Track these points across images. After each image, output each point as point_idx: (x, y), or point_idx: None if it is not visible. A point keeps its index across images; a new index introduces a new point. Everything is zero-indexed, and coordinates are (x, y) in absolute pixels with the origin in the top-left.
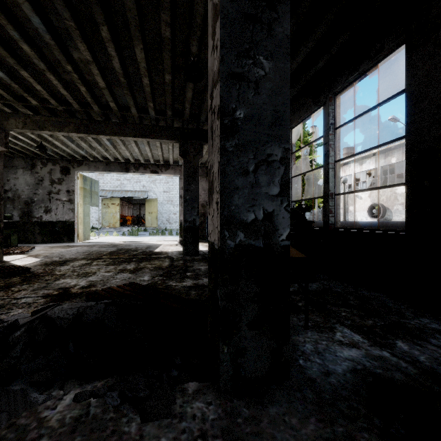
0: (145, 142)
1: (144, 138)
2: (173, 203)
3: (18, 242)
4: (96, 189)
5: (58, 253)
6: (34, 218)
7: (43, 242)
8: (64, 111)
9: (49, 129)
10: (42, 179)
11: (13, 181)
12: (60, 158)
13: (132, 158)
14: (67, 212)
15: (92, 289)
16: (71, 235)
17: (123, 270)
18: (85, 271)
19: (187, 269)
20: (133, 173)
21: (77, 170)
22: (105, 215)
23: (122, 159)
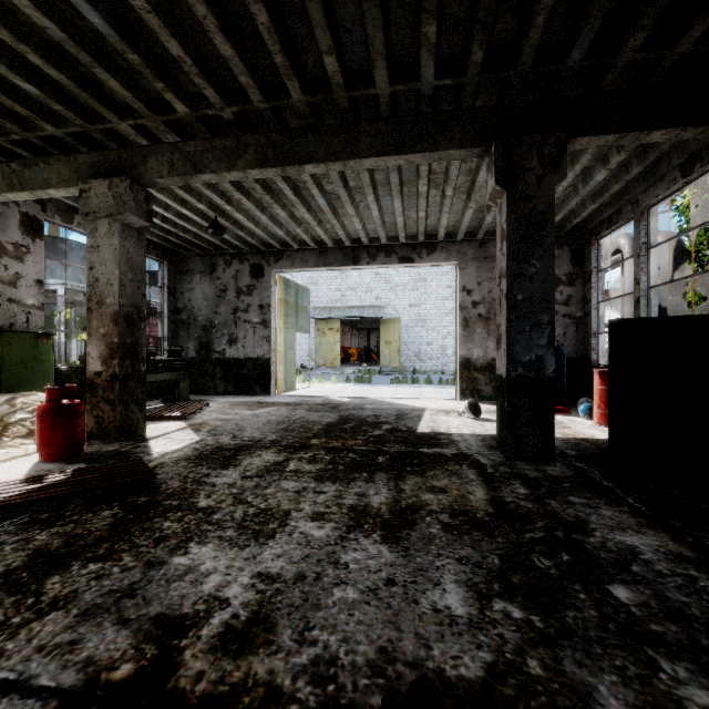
0: (394, 187)
1: (401, 156)
2: (426, 325)
3: (195, 392)
4: (304, 302)
5: (236, 421)
6: (215, 354)
7: (227, 392)
8: (236, 121)
9: (212, 169)
10: (225, 288)
11: (188, 294)
12: (249, 250)
13: (365, 236)
14: (260, 343)
15: (255, 666)
16: (265, 382)
17: (361, 514)
18: (263, 501)
19: (585, 549)
20: (365, 267)
21: (274, 269)
22: (320, 347)
23: (348, 240)
